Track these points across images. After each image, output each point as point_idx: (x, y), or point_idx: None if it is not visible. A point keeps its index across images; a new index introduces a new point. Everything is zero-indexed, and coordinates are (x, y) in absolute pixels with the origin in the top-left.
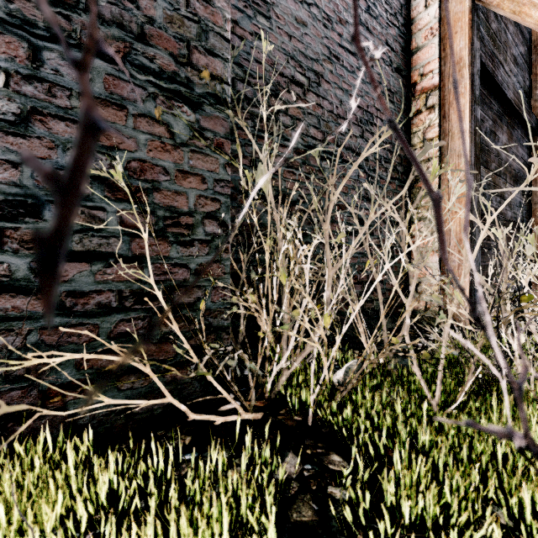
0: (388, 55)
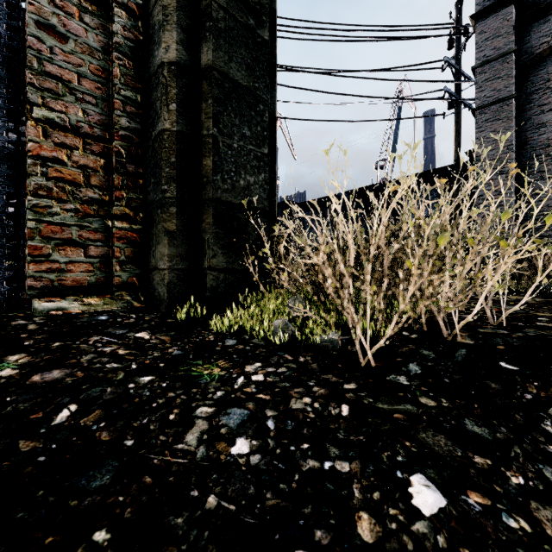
0: None
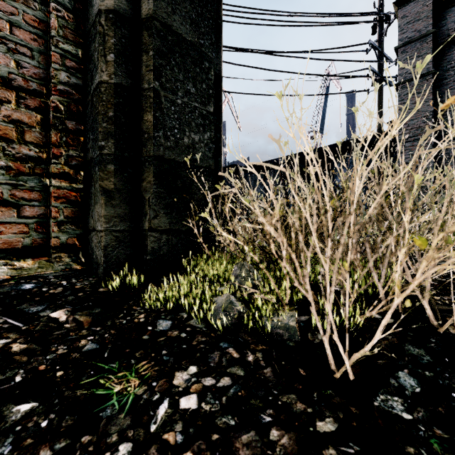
0: None
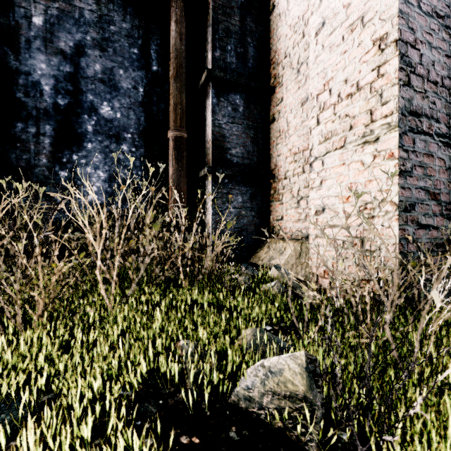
0: None
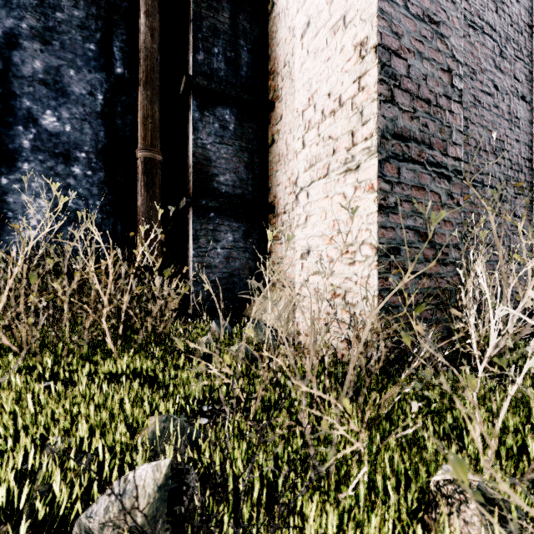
0: (515, 87)
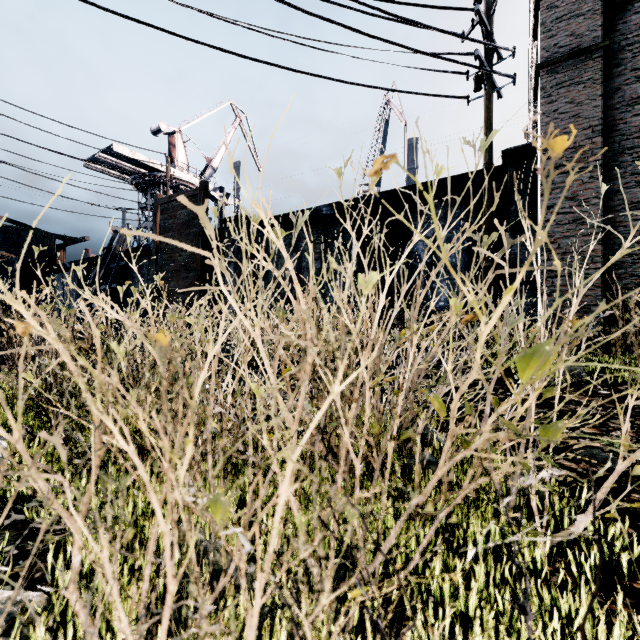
0: None
